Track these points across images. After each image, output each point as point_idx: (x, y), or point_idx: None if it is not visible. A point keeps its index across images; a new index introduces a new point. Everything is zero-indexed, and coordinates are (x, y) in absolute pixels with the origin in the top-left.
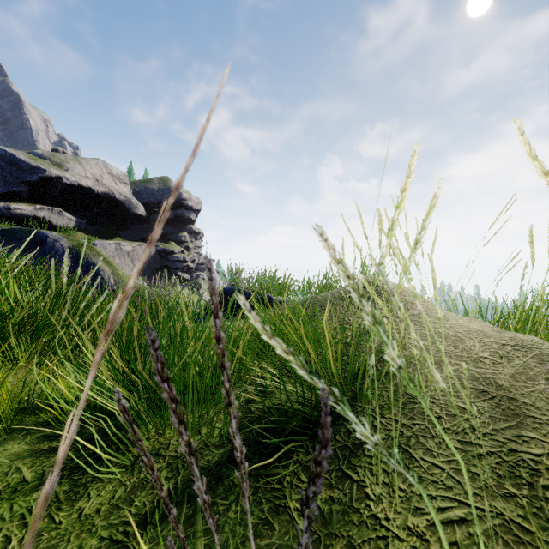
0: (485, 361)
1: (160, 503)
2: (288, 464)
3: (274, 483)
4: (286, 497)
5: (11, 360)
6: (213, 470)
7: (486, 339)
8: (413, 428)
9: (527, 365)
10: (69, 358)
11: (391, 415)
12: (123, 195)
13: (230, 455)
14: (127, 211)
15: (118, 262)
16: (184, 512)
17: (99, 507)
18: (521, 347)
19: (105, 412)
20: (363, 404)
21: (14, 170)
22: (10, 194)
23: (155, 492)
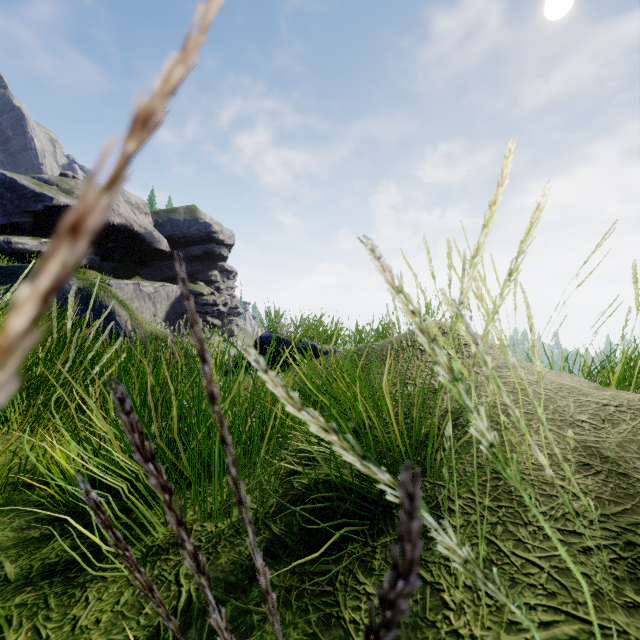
0: (584, 426)
1: (178, 611)
2: (341, 558)
3: (323, 584)
4: (340, 604)
5: (2, 423)
6: (245, 565)
7: (583, 398)
8: (498, 512)
9: (638, 431)
10: (72, 421)
11: (470, 494)
12: (144, 227)
13: (267, 546)
14: (148, 246)
15: (138, 305)
16: (207, 623)
17: (100, 616)
18: (628, 408)
19: (113, 487)
20: (433, 480)
21: (15, 197)
22: (11, 226)
23: (172, 596)
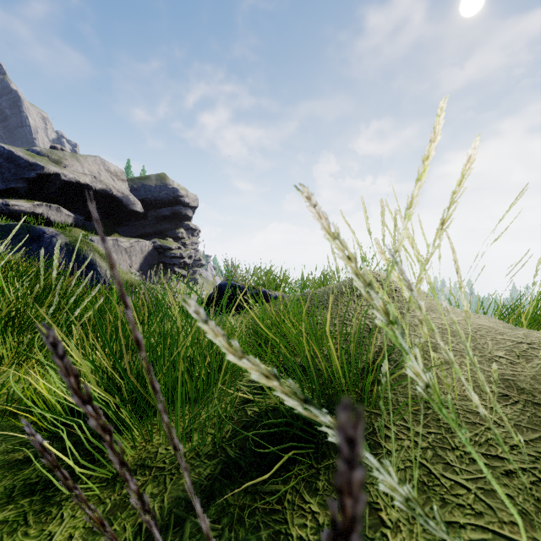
0: (501, 361)
1: (143, 528)
2: (289, 479)
3: (273, 502)
4: (288, 522)
5: None
6: (204, 485)
7: (499, 336)
8: (428, 437)
9: None
10: None
11: (402, 422)
12: (121, 191)
13: (223, 467)
14: (124, 208)
15: (116, 258)
16: (169, 539)
17: (73, 532)
18: (539, 346)
19: None
20: (370, 409)
21: (12, 167)
22: (9, 190)
23: (138, 513)
